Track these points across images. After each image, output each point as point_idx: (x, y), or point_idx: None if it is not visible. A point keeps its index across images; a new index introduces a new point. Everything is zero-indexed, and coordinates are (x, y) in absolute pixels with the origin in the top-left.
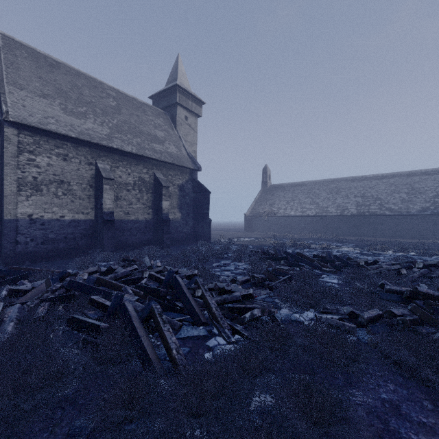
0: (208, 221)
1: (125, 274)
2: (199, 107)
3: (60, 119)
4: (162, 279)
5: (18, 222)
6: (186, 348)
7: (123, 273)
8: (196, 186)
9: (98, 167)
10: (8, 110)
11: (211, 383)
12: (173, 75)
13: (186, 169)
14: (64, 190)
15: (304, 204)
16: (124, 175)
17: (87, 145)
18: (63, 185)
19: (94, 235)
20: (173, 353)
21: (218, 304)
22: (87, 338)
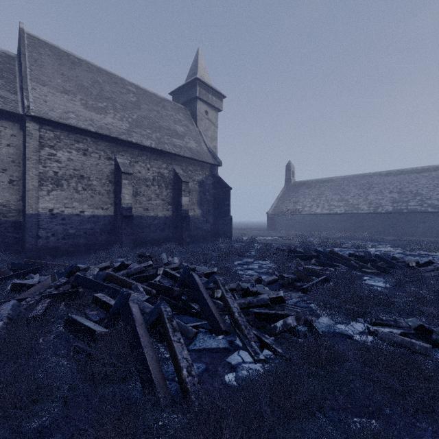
0: (229, 218)
1: (138, 270)
2: (219, 101)
3: (80, 114)
4: (177, 277)
5: (40, 217)
6: (201, 364)
7: (136, 269)
8: (216, 182)
9: (117, 161)
10: (30, 104)
11: (235, 435)
12: (193, 70)
13: (206, 164)
14: (84, 185)
15: (331, 201)
16: (143, 170)
17: (106, 139)
18: (83, 180)
19: (113, 231)
20: (183, 374)
21: (241, 308)
22: (79, 346)
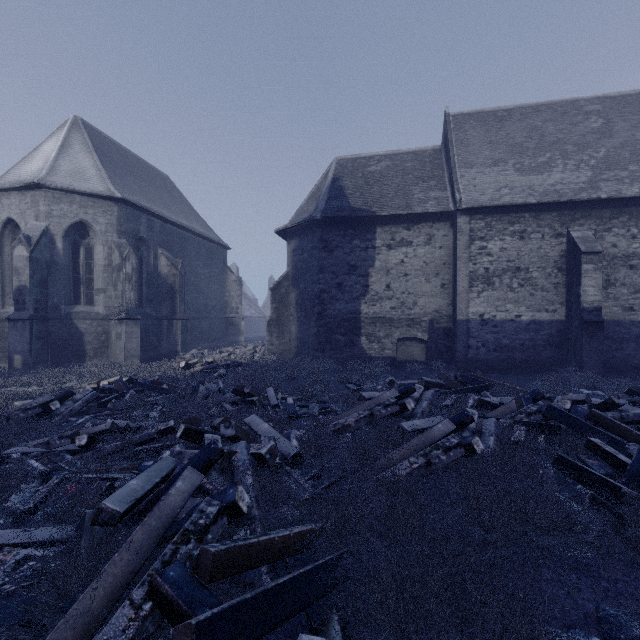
0: None
1: None
2: None
3: (514, 185)
4: None
5: (470, 323)
6: None
7: (637, 415)
8: None
9: (571, 237)
10: (461, 197)
11: None
12: None
13: None
14: (520, 280)
15: None
16: (622, 241)
17: (553, 208)
18: (519, 273)
19: (564, 345)
20: None
21: None
22: (597, 497)
